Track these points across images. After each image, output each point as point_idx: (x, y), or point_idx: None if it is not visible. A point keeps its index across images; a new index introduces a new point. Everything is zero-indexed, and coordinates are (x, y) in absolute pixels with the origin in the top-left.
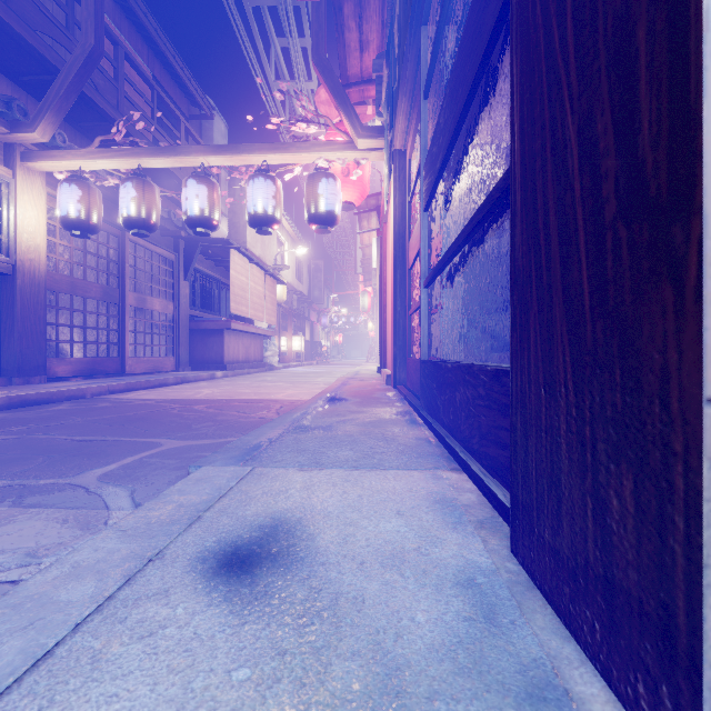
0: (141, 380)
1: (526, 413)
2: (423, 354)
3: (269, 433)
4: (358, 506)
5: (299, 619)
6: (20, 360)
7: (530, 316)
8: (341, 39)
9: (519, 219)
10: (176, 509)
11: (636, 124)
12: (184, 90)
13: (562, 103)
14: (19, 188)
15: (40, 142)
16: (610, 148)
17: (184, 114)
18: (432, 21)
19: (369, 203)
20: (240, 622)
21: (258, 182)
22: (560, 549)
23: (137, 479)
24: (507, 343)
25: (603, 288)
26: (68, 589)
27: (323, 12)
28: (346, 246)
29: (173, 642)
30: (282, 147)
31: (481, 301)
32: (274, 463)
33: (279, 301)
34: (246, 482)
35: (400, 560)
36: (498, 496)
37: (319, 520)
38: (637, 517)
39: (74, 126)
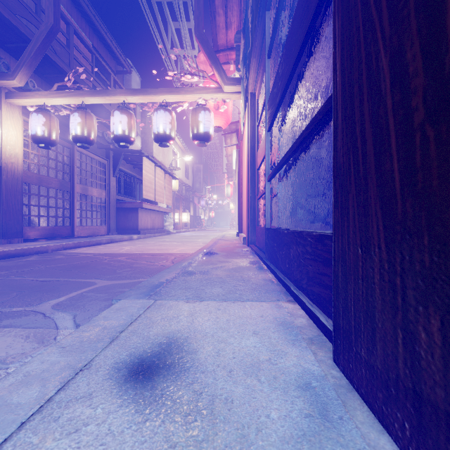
0: (84, 241)
1: (345, 266)
2: (267, 224)
3: (166, 276)
4: (226, 327)
5: (186, 417)
6: (5, 228)
7: (349, 197)
8: (213, 21)
9: (340, 129)
10: (101, 330)
11: (442, 49)
12: (113, 55)
13: (376, 43)
14: (4, 116)
15: (18, 87)
16: (418, 70)
17: (113, 70)
18: (273, 8)
19: (231, 128)
20: (143, 420)
21: (160, 113)
22: (374, 364)
23: (78, 307)
24: (319, 217)
25: (412, 175)
26: (19, 393)
27: (202, 4)
28: (216, 155)
29: (92, 437)
30: (175, 90)
31: (303, 190)
32: (170, 297)
33: (174, 190)
34: (150, 311)
35: (257, 368)
36: (322, 320)
37: (200, 338)
38: (444, 348)
39: (41, 76)
